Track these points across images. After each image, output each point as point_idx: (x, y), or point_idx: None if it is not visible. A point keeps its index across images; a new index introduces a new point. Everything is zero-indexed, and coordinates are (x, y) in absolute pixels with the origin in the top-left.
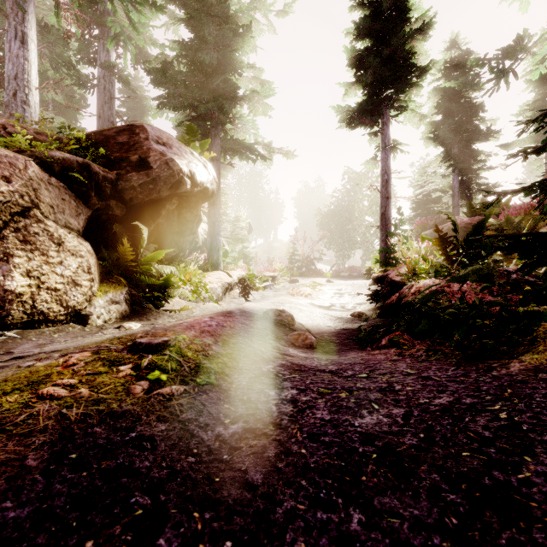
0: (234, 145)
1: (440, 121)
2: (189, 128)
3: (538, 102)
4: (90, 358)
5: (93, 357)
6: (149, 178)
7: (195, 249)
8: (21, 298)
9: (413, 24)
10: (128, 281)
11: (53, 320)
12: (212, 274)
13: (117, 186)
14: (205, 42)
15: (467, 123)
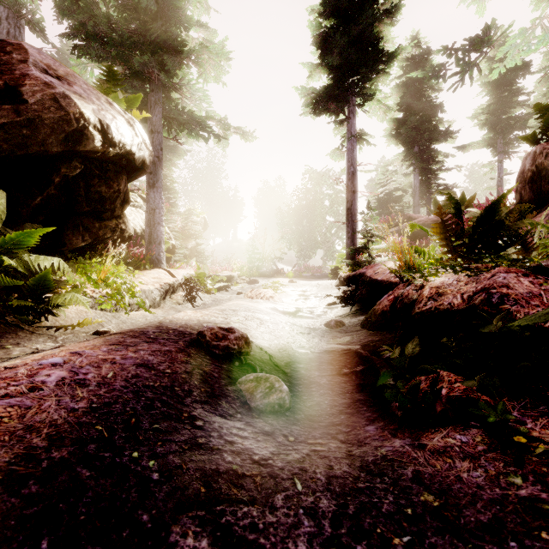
0: (180, 116)
1: (402, 119)
2: (109, 73)
3: (492, 105)
4: None
5: None
6: (20, 117)
7: (123, 241)
8: None
9: (380, 7)
10: None
11: None
12: (148, 273)
13: None
14: None
15: (427, 123)
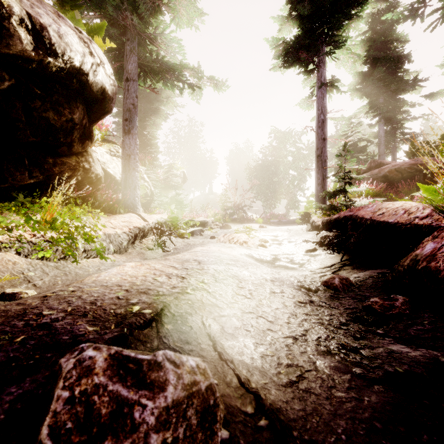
0: (154, 63)
1: (367, 72)
2: None
3: None
4: None
5: None
6: None
7: (93, 183)
8: None
9: None
10: None
11: None
12: (119, 217)
13: None
14: None
15: (392, 74)
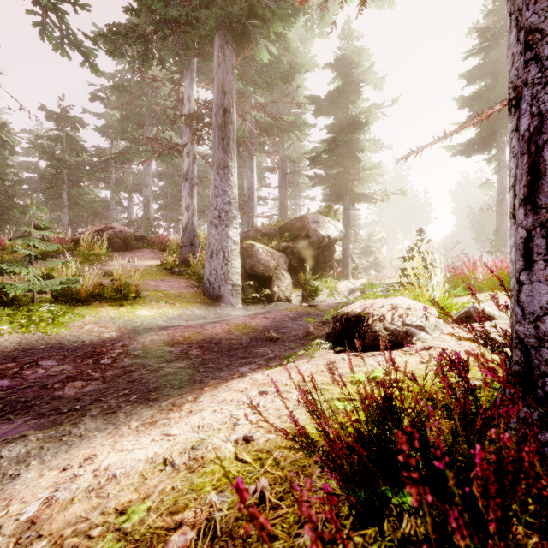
0: (358, 198)
1: None
2: (328, 205)
3: None
4: (301, 306)
5: (302, 306)
6: (309, 242)
7: (332, 268)
8: (276, 293)
9: None
10: (302, 288)
11: (282, 301)
12: (342, 283)
13: (297, 248)
14: (338, 144)
15: None
